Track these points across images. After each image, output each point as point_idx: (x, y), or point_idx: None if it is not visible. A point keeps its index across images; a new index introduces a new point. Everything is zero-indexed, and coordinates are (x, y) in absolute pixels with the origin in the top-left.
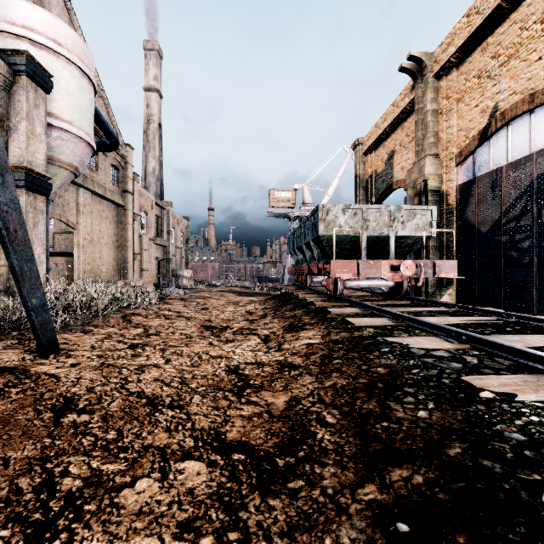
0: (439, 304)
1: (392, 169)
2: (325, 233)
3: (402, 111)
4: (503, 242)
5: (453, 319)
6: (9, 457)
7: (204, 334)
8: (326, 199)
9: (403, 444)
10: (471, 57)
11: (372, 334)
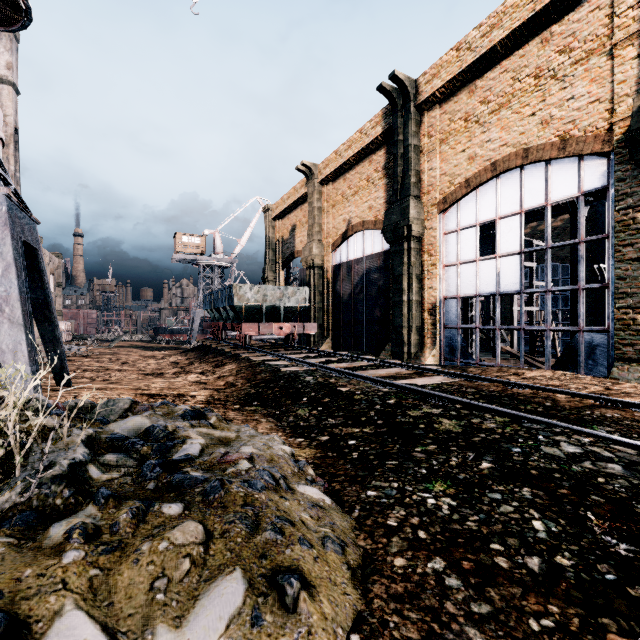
0: (305, 349)
1: (294, 240)
2: (238, 303)
3: (300, 197)
4: (353, 309)
5: (302, 355)
6: (150, 392)
7: (149, 377)
8: (239, 248)
9: (257, 379)
10: (339, 180)
11: (260, 362)
